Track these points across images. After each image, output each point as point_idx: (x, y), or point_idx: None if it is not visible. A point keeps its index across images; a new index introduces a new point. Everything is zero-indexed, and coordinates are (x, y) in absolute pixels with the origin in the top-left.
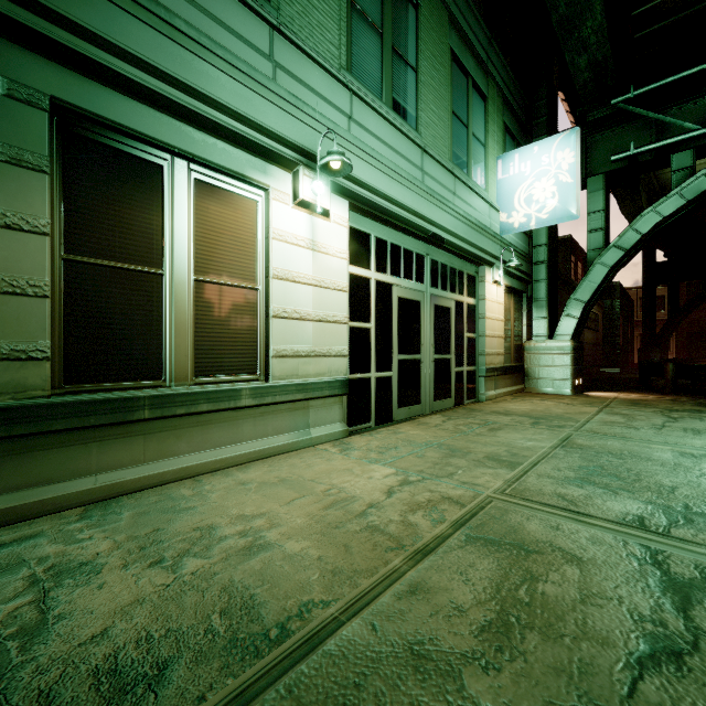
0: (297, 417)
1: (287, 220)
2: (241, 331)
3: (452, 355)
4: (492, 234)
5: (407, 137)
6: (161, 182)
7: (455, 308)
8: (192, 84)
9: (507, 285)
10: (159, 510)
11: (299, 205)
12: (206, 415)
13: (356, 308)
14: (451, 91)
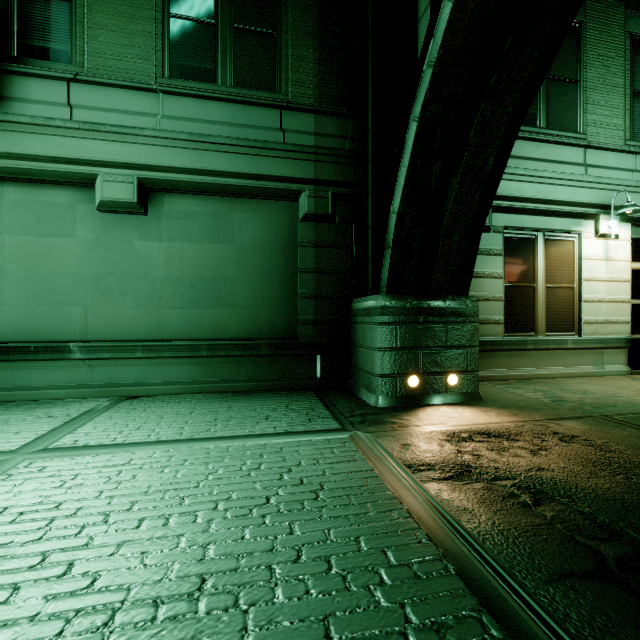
0: (596, 358)
1: (591, 247)
2: (565, 310)
3: None
4: None
5: None
6: (533, 245)
7: None
8: (549, 198)
9: None
10: (550, 384)
11: (598, 237)
12: (551, 351)
13: (634, 291)
14: None
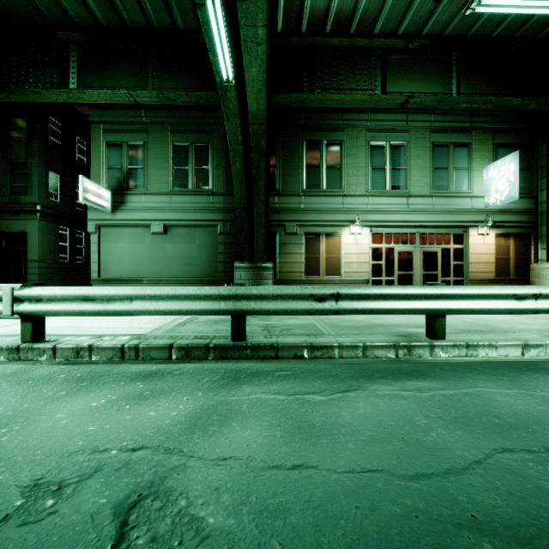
0: None
1: (347, 239)
2: (336, 266)
3: (439, 272)
4: (474, 211)
5: (398, 196)
6: (319, 239)
7: (441, 251)
8: (324, 219)
9: (500, 233)
10: None
11: (351, 234)
12: (328, 284)
13: (376, 257)
14: (433, 160)
